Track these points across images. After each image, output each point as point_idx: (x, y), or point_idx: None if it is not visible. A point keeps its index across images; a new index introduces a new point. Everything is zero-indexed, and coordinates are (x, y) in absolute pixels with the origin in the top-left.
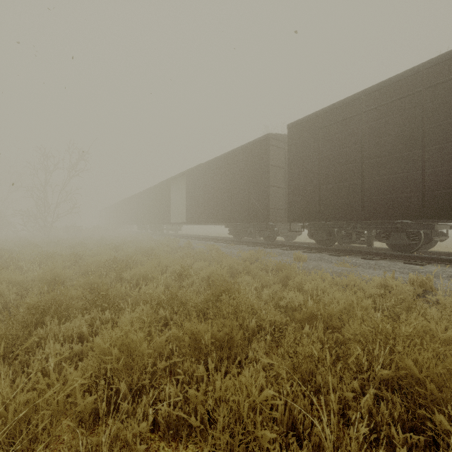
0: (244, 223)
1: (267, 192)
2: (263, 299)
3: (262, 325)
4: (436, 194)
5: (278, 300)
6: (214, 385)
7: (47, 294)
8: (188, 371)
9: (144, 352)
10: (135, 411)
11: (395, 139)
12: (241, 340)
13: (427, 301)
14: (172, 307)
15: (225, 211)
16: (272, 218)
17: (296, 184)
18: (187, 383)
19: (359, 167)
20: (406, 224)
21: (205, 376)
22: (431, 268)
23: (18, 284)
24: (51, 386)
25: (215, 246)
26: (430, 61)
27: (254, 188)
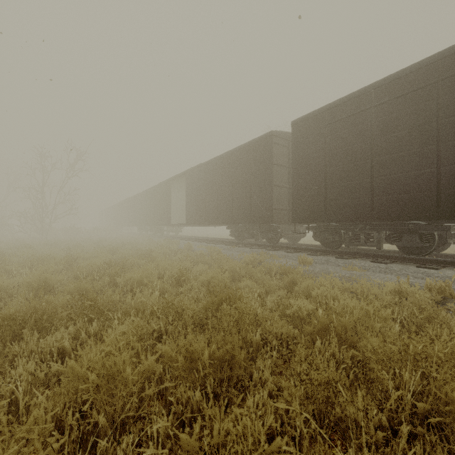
0: (246, 224)
1: (270, 192)
2: (268, 306)
3: (267, 339)
4: (452, 193)
5: (284, 308)
6: (212, 421)
7: (27, 303)
8: (182, 399)
9: (128, 379)
10: (116, 452)
11: (407, 135)
12: (244, 359)
13: (447, 309)
14: (168, 317)
15: (227, 212)
16: (275, 219)
17: (301, 184)
18: (180, 414)
19: (368, 165)
20: (419, 226)
21: (199, 417)
22: (447, 273)
23: (4, 289)
24: (21, 415)
25: (216, 248)
26: (446, 50)
27: (257, 188)
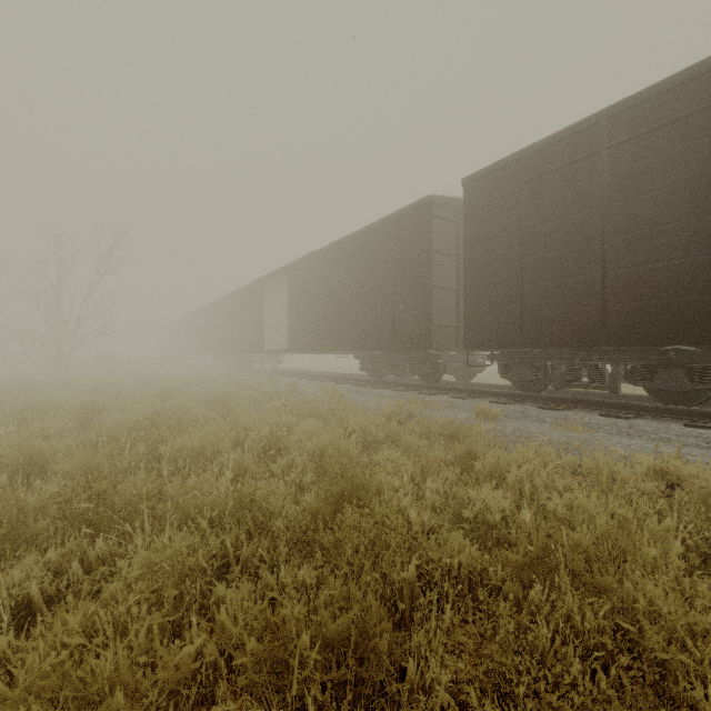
0: (387, 351)
1: (426, 297)
2: (428, 502)
3: (431, 575)
4: None
5: (458, 505)
6: None
7: None
8: None
9: None
10: None
11: (668, 195)
12: (388, 642)
13: None
14: (242, 525)
15: (354, 331)
16: (435, 343)
17: (480, 283)
18: None
19: (596, 250)
20: (686, 354)
21: None
22: None
23: None
24: None
25: (336, 390)
26: None
27: (404, 292)
